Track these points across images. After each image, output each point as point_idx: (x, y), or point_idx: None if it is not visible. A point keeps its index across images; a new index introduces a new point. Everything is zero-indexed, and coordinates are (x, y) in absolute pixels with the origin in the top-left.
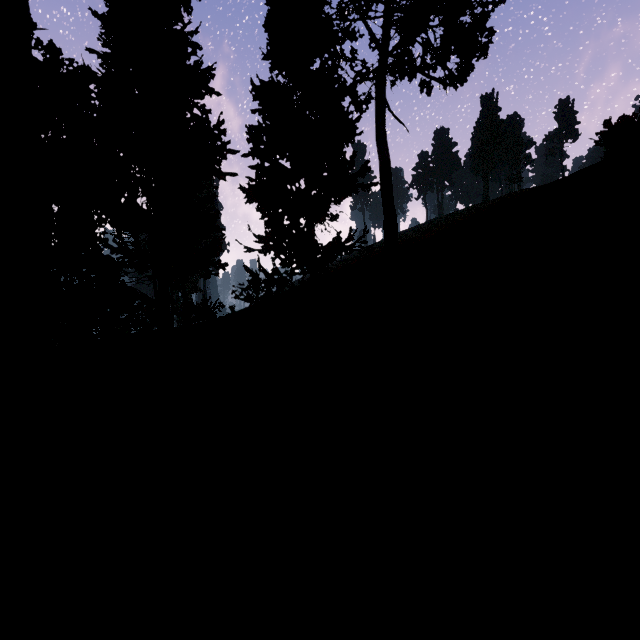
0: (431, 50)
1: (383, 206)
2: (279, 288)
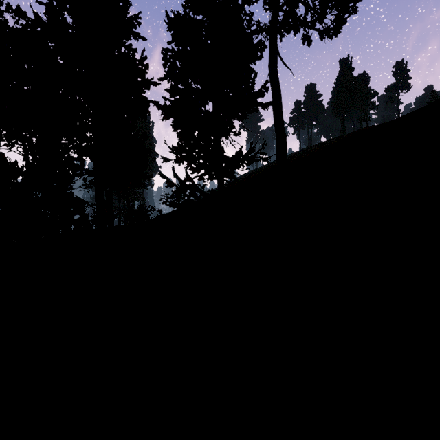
0: (312, 8)
1: (275, 129)
2: (191, 193)
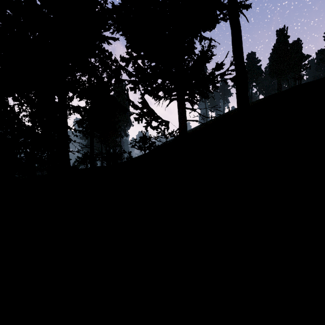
0: None
1: (235, 65)
2: (147, 122)
